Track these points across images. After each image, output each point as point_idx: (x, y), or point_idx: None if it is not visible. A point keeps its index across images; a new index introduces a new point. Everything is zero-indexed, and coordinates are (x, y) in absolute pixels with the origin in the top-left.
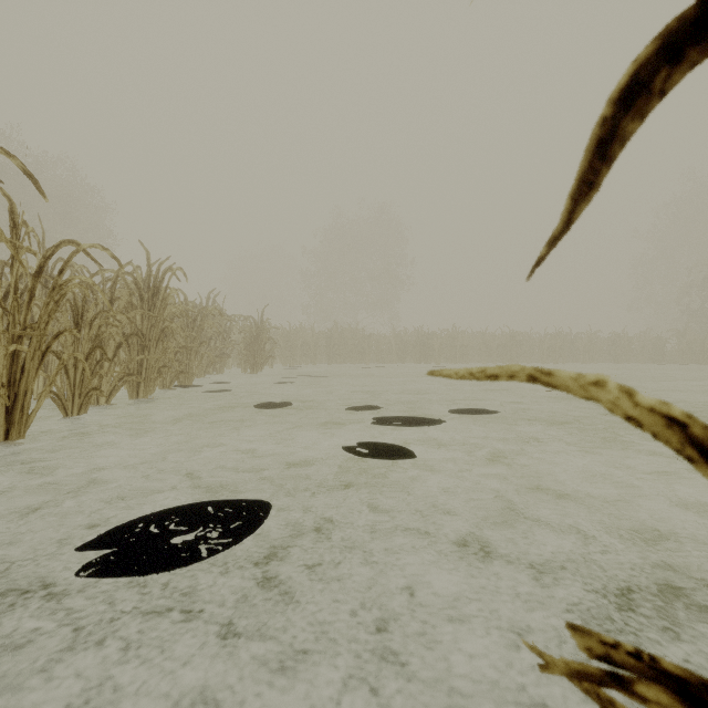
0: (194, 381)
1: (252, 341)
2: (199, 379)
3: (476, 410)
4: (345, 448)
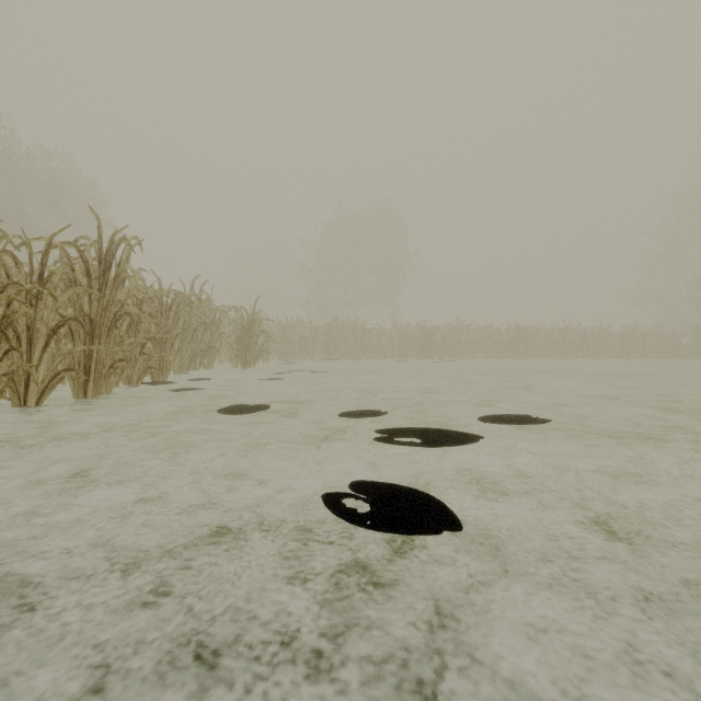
0: (175, 377)
1: (243, 334)
2: (182, 375)
3: (516, 418)
4: (327, 499)
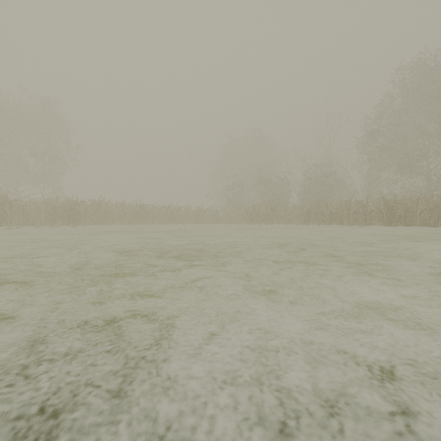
0: None
1: None
2: None
3: None
4: None
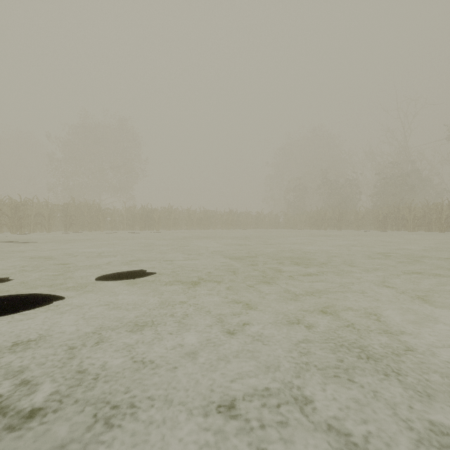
0: None
1: None
2: None
3: (131, 274)
4: None
